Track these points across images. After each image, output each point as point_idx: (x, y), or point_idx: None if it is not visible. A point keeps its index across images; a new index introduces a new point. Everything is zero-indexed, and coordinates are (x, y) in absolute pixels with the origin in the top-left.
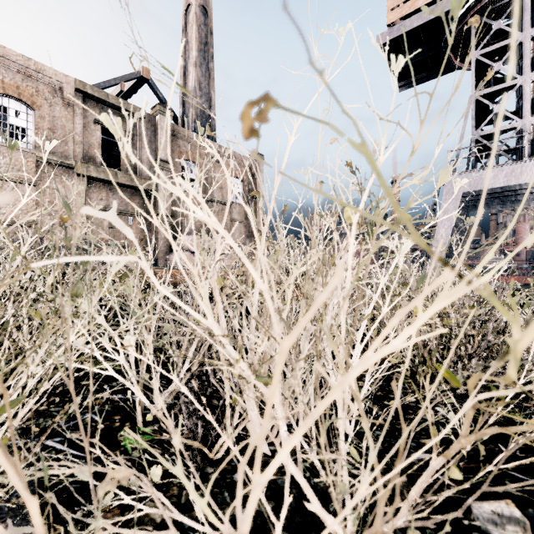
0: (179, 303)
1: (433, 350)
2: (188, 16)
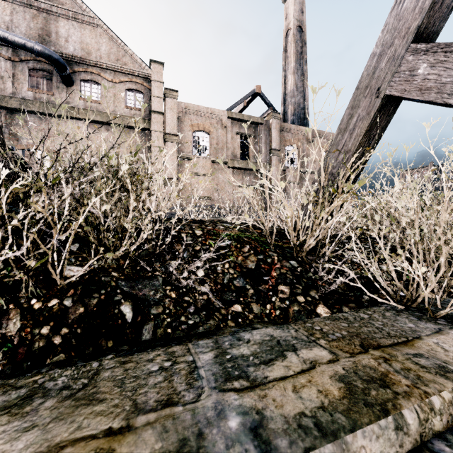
0: None
1: None
2: (288, 38)
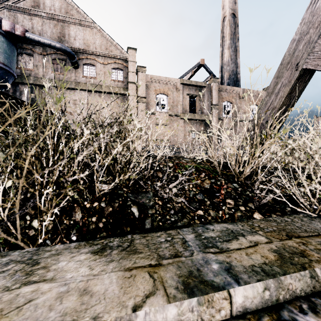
0: None
1: None
2: (224, 23)
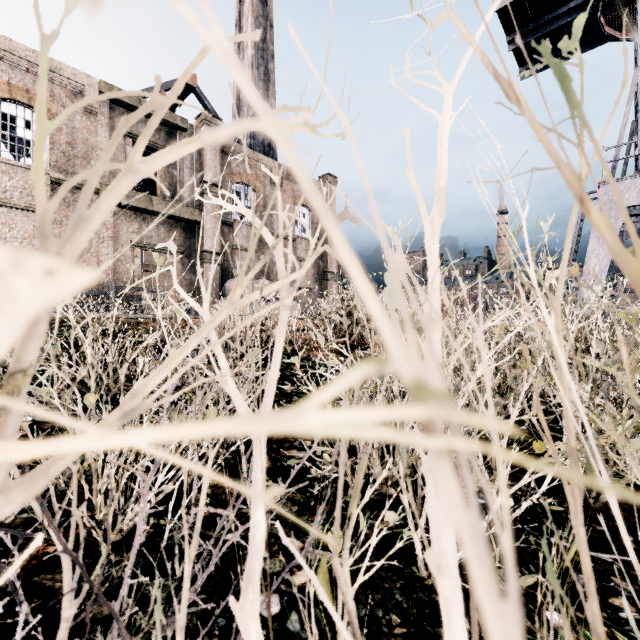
0: None
1: None
2: (243, 6)
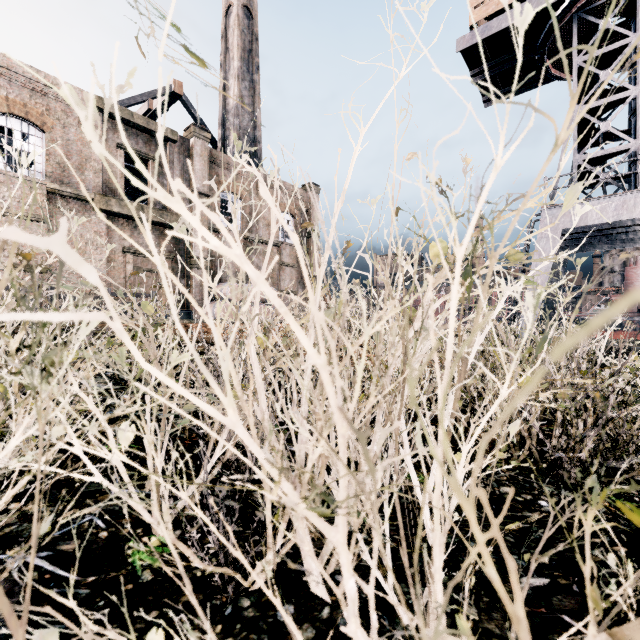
0: (179, 390)
1: (534, 426)
2: (229, 19)
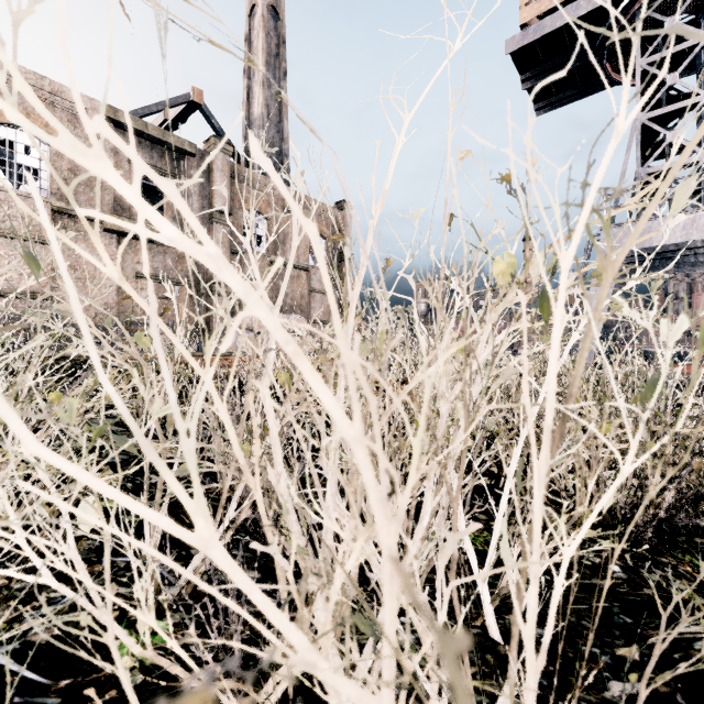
0: (105, 490)
1: (603, 477)
2: (254, 20)
